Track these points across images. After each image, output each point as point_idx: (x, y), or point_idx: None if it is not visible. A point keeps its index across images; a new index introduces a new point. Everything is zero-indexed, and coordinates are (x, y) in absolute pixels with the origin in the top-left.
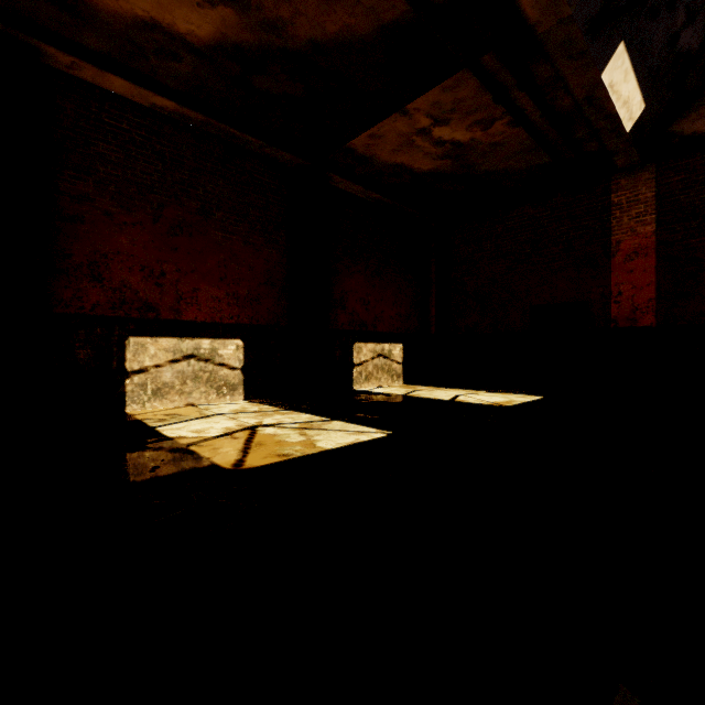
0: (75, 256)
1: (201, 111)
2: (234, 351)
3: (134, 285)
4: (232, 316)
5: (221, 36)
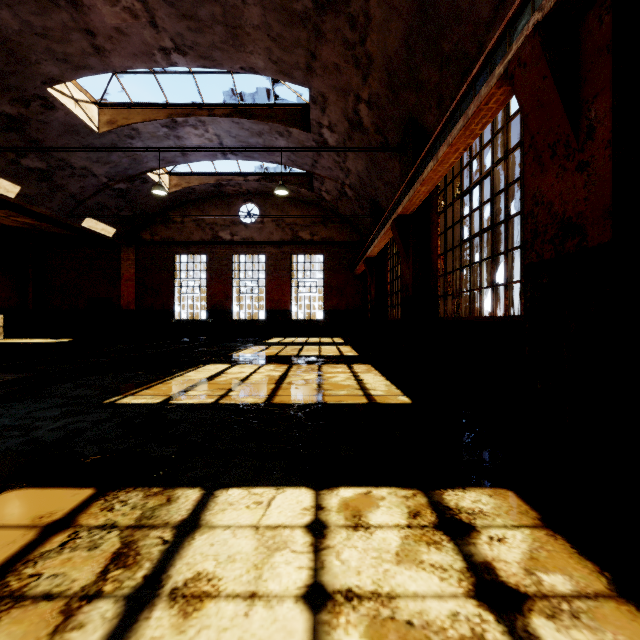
0: None
1: None
2: None
3: None
4: None
5: None
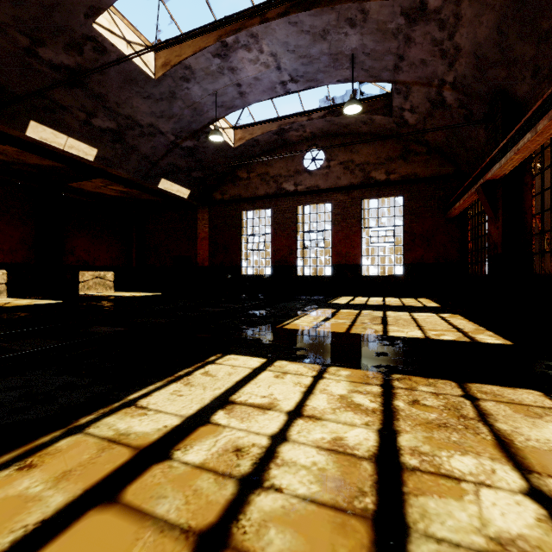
0: None
1: None
2: (1, 275)
3: None
4: (0, 259)
5: None
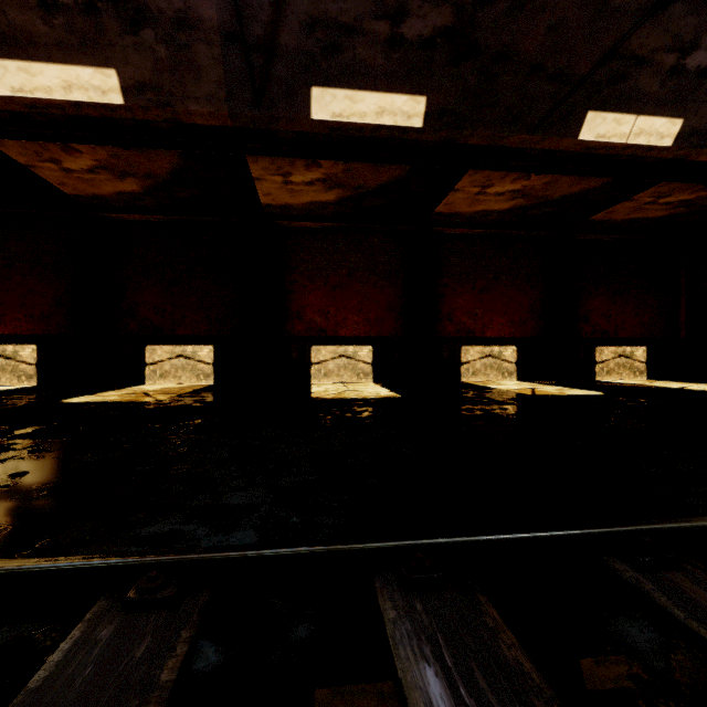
0: (443, 311)
1: (496, 229)
2: (511, 353)
3: (464, 321)
4: (510, 333)
5: (514, 206)
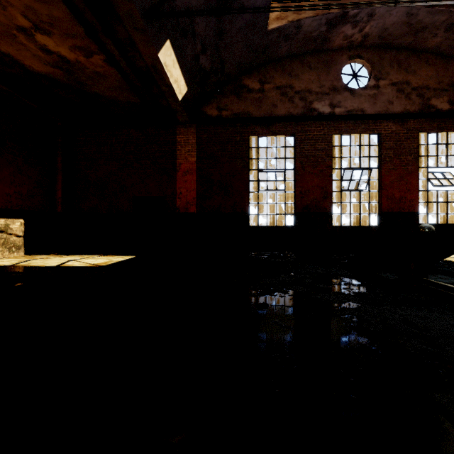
0: None
1: None
2: None
3: None
4: None
5: None
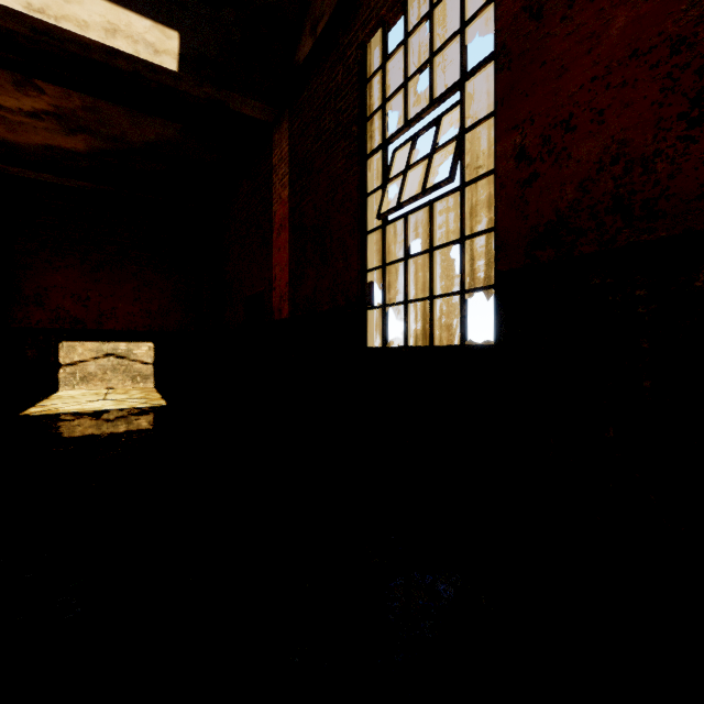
0: None
1: None
2: None
3: None
4: None
5: None
